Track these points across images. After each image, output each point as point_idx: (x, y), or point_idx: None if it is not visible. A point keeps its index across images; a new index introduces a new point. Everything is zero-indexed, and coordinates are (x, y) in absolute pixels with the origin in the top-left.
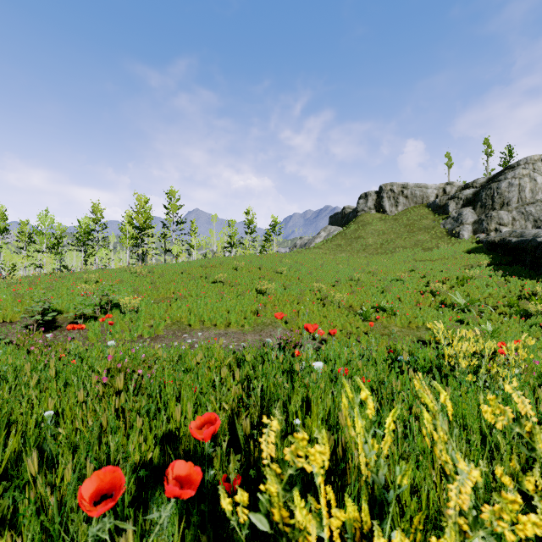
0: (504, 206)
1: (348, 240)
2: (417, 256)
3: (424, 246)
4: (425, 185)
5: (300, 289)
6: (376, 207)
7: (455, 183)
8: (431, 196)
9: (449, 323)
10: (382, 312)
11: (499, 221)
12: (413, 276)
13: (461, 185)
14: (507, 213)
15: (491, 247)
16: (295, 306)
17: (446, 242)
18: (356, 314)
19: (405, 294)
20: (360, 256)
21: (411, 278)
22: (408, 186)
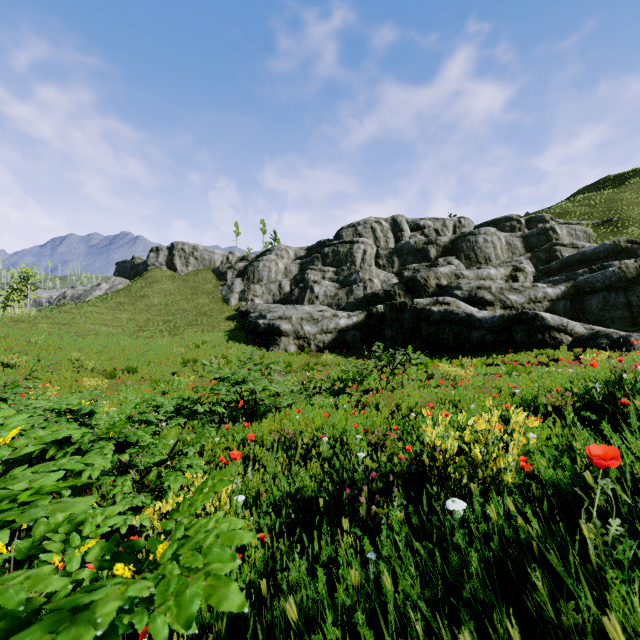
0: (259, 281)
1: (132, 299)
2: (192, 319)
3: (202, 310)
4: (213, 251)
5: (56, 359)
6: (168, 264)
7: (236, 253)
8: (218, 261)
9: (166, 375)
10: (128, 372)
11: (254, 293)
12: (174, 340)
13: (240, 256)
14: (260, 288)
15: (241, 315)
16: (48, 376)
17: (219, 307)
18: (106, 376)
19: (155, 357)
20: (142, 317)
21: (170, 342)
22: (198, 249)
